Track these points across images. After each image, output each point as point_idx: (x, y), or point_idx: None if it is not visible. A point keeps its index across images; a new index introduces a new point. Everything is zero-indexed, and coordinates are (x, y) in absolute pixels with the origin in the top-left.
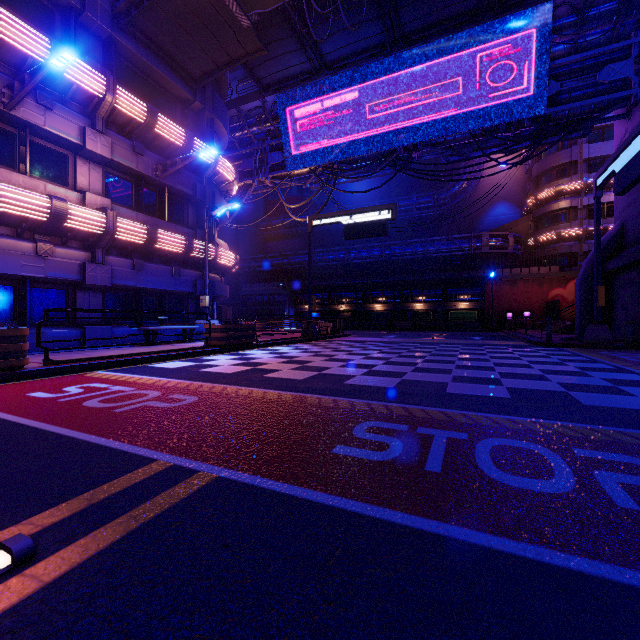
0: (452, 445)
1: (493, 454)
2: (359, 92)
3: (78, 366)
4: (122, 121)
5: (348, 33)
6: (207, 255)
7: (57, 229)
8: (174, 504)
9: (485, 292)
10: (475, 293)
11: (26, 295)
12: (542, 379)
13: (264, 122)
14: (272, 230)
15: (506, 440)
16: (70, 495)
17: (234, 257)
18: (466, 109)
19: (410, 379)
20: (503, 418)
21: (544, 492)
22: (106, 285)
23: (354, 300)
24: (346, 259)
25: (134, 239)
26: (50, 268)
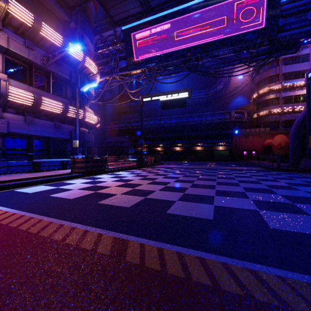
0: None
1: None
2: (169, 24)
3: None
4: (16, 24)
5: None
6: (77, 115)
7: None
8: None
9: (232, 141)
10: (227, 141)
11: None
12: None
13: (115, 43)
14: (123, 109)
15: None
16: None
17: (96, 118)
18: (231, 34)
19: (221, 205)
20: None
21: None
22: (3, 132)
23: (165, 145)
24: (161, 124)
25: (24, 102)
26: None
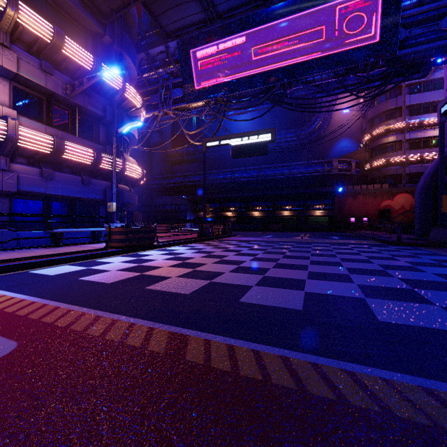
0: None
1: None
2: (244, 38)
3: None
4: (29, 39)
5: None
6: (114, 167)
7: None
8: None
9: (335, 203)
10: (327, 203)
11: None
12: None
13: (168, 64)
14: (177, 157)
15: None
16: None
17: (141, 171)
18: (332, 51)
19: (315, 292)
20: None
21: None
22: (11, 191)
23: (238, 209)
24: (232, 178)
25: (40, 148)
26: None
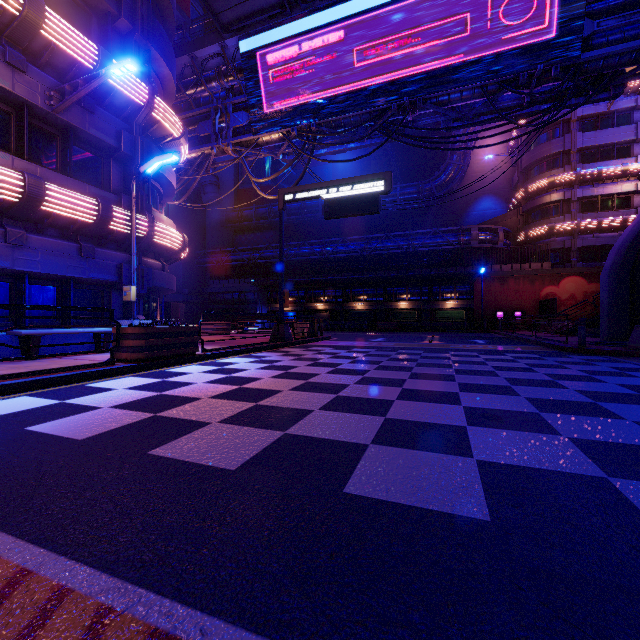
0: None
1: None
2: (343, 32)
3: None
4: None
5: None
6: (134, 229)
7: None
8: None
9: (474, 290)
10: (463, 291)
11: None
12: None
13: (225, 75)
14: (243, 221)
15: None
16: None
17: (180, 237)
18: (478, 54)
19: (498, 461)
20: None
21: None
22: None
23: (333, 298)
24: (324, 253)
25: None
26: None
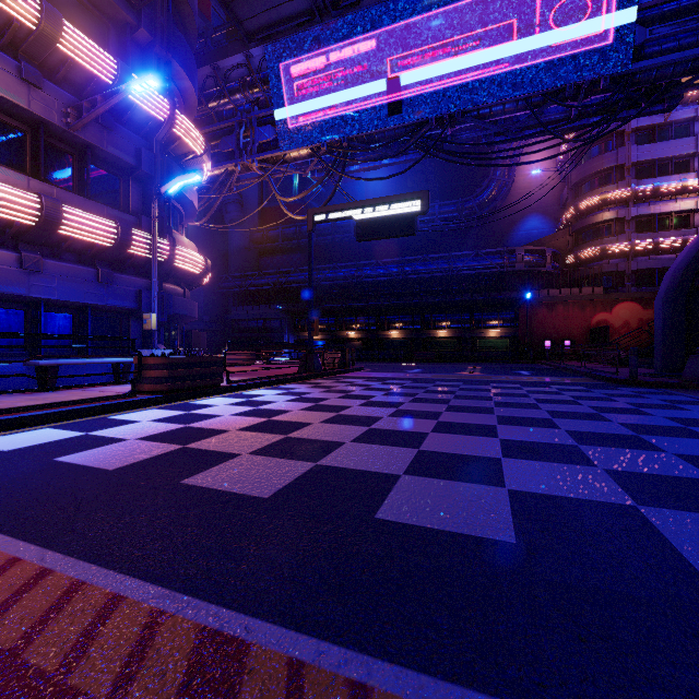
0: None
1: None
2: (377, 40)
3: None
4: None
5: None
6: (155, 253)
7: None
8: None
9: (519, 317)
10: (507, 318)
11: None
12: None
13: (250, 86)
14: (268, 243)
15: None
16: None
17: (203, 261)
18: (522, 64)
19: (529, 491)
20: None
21: None
22: None
23: (366, 326)
24: (357, 277)
25: (15, 216)
26: None
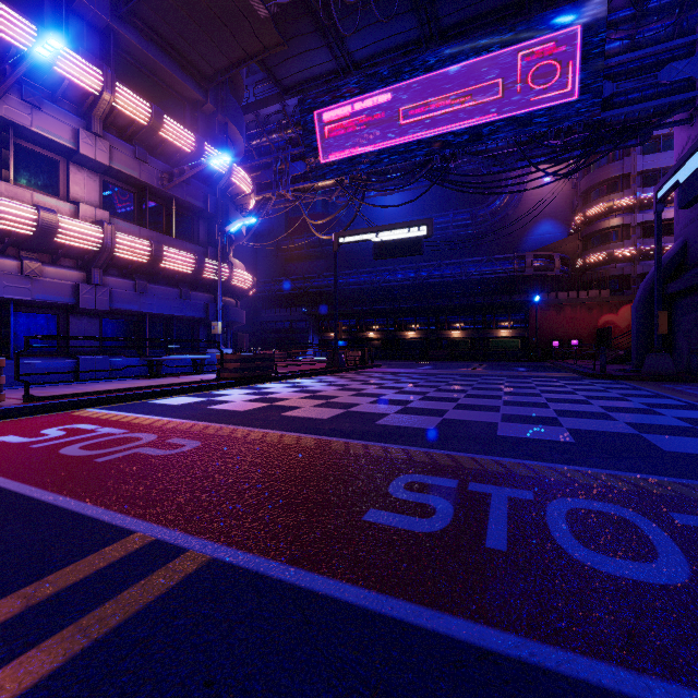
0: (516, 508)
1: (570, 522)
2: (391, 94)
3: (65, 403)
4: (122, 123)
5: (379, 28)
6: (220, 276)
7: (46, 245)
8: (145, 606)
9: (529, 318)
10: (518, 319)
11: (10, 320)
12: (606, 418)
13: (285, 128)
14: (294, 250)
15: (583, 501)
16: (4, 590)
17: (251, 278)
18: (510, 113)
19: (453, 418)
20: (572, 469)
21: (652, 583)
22: (104, 309)
23: (385, 327)
24: (376, 282)
25: (136, 257)
26: (38, 290)
